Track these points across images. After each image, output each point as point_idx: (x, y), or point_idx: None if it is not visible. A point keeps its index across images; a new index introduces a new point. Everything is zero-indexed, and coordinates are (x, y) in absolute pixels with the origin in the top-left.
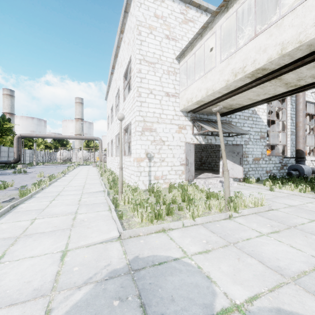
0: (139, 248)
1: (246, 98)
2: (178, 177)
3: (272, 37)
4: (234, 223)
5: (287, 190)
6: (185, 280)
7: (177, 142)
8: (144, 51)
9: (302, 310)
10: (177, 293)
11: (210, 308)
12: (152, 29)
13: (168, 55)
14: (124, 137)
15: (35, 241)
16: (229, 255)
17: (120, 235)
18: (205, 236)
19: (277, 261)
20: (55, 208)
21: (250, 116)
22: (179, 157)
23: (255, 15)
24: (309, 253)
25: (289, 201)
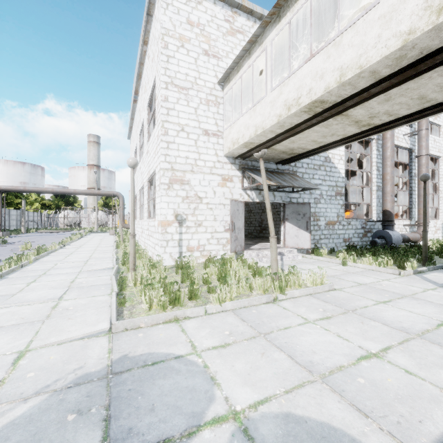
0: (133, 344)
1: (309, 140)
2: (222, 248)
3: (330, 59)
4: (277, 308)
5: (362, 264)
6: (179, 384)
7: (221, 200)
8: (173, 71)
9: (317, 414)
10: (162, 401)
11: (198, 417)
12: (184, 41)
13: (207, 78)
14: (149, 191)
15: None
16: (252, 349)
17: (111, 327)
18: (231, 325)
19: (312, 355)
20: (32, 293)
21: (322, 165)
22: (223, 220)
23: (311, 29)
24: (357, 343)
25: (360, 278)
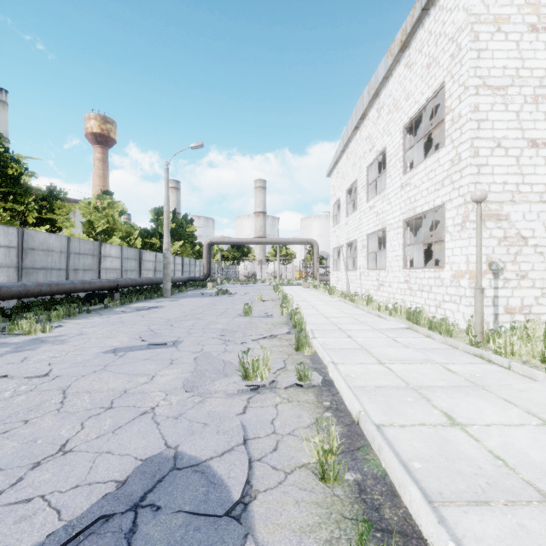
0: None
1: None
2: None
3: None
4: None
5: None
6: None
7: None
8: (485, 68)
9: None
10: None
11: None
12: (500, 23)
13: (535, 65)
14: (405, 234)
15: (455, 399)
16: None
17: None
18: None
19: None
20: (382, 349)
21: None
22: None
23: None
24: None
25: None
